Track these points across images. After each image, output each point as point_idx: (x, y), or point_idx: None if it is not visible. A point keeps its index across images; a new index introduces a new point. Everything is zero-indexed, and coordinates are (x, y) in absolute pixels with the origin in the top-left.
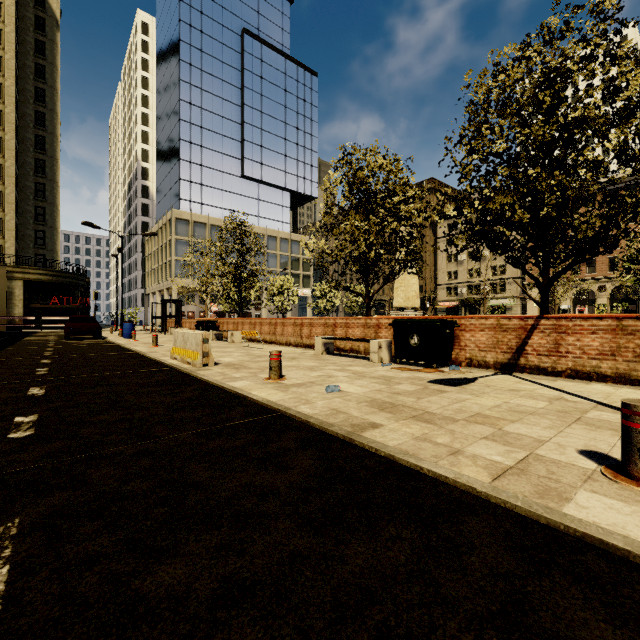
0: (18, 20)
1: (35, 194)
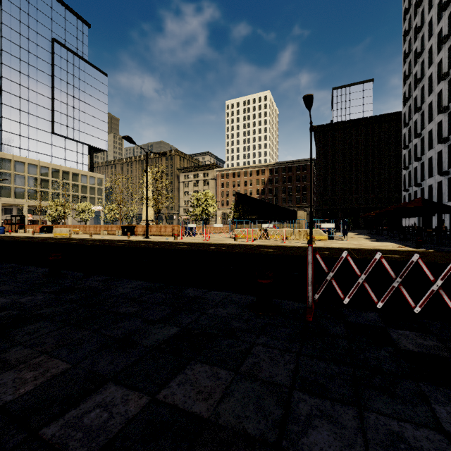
0: None
1: None
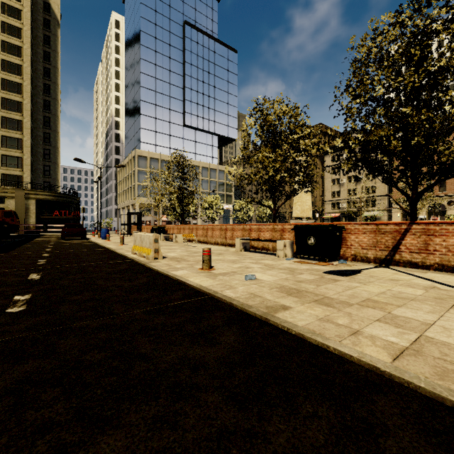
0: (32, 22)
1: (43, 140)
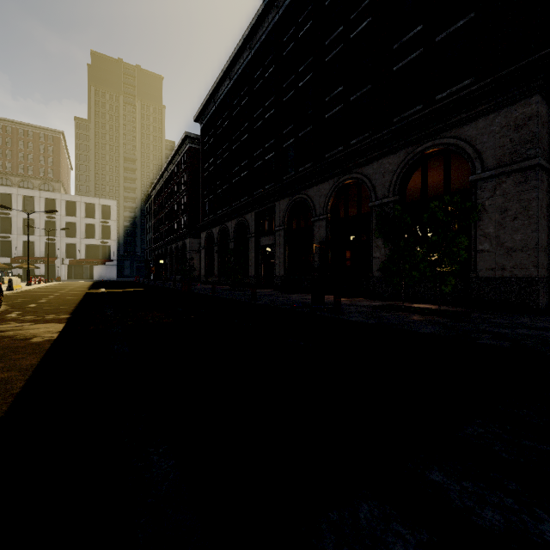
0: None
1: None
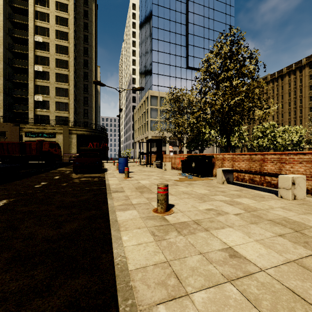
0: (76, 1)
1: (84, 90)
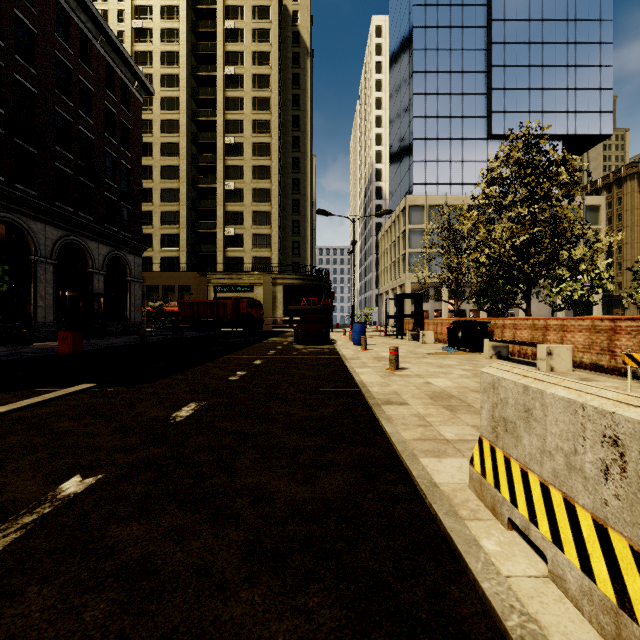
0: (281, 63)
1: (292, 210)
